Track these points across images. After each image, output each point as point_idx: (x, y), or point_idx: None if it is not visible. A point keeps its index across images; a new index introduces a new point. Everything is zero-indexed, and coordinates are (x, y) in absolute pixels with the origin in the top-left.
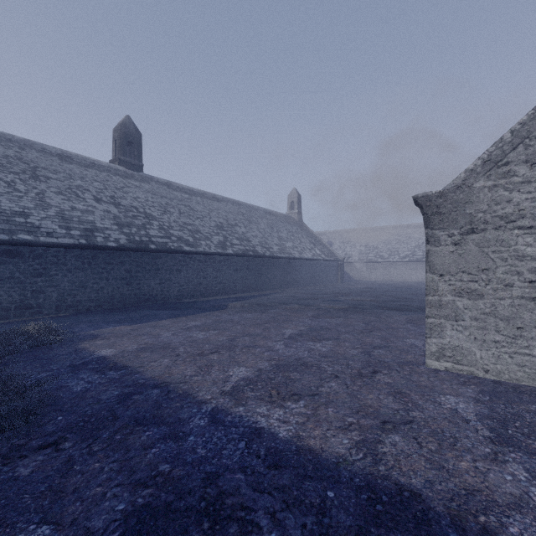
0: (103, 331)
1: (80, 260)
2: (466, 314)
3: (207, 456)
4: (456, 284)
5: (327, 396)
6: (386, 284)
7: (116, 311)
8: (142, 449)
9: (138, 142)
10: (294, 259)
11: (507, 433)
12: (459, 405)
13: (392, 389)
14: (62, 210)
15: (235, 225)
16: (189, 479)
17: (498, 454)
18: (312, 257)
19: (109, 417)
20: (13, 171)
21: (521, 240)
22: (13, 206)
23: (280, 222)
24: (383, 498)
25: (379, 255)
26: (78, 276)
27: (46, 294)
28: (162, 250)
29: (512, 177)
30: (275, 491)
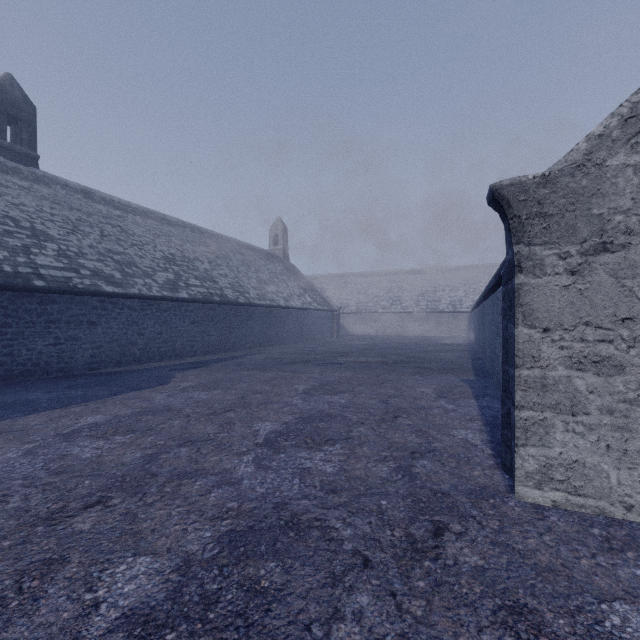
0: None
1: None
2: (593, 402)
3: None
4: (573, 346)
5: None
6: (389, 339)
7: None
8: None
9: (29, 120)
10: (278, 307)
11: None
12: None
13: (497, 599)
14: None
15: (195, 259)
16: None
17: None
18: (302, 306)
19: None
20: None
21: None
22: None
23: (261, 259)
24: None
25: (380, 304)
26: None
27: None
28: (58, 290)
29: None
30: None
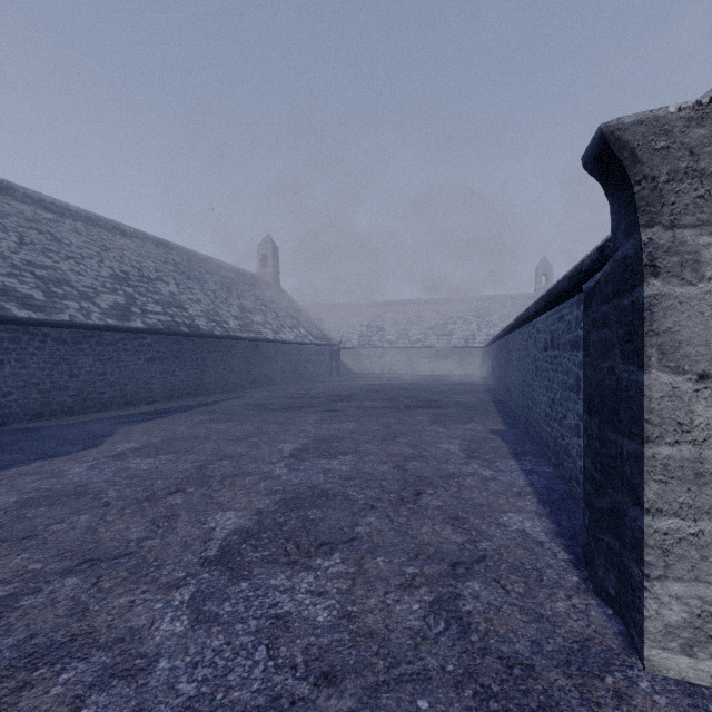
0: None
1: None
2: None
3: None
4: None
5: None
6: (396, 378)
7: None
8: None
9: None
10: (265, 341)
11: None
12: None
13: None
14: None
15: (157, 280)
16: None
17: None
18: (295, 339)
19: None
20: None
21: None
22: None
23: (245, 283)
24: None
25: (385, 338)
26: None
27: None
28: None
29: None
30: None
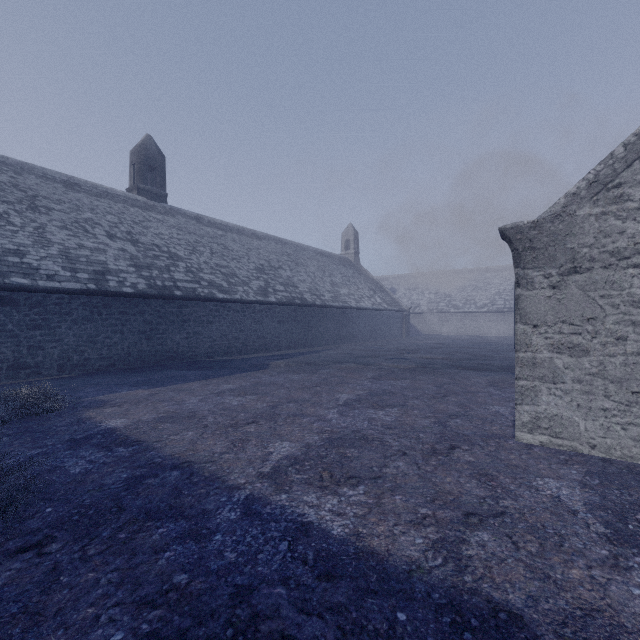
0: (114, 396)
1: (89, 309)
2: (567, 375)
3: (237, 563)
4: (553, 337)
5: (394, 479)
6: (460, 339)
7: (133, 371)
8: (153, 552)
9: (161, 167)
10: (350, 308)
11: (628, 529)
12: (562, 491)
13: (475, 470)
14: (66, 248)
15: (279, 268)
16: (213, 595)
17: (619, 558)
18: (372, 306)
19: (112, 508)
20: (7, 200)
21: (637, 282)
22: (6, 243)
23: (334, 264)
24: (472, 622)
25: (452, 304)
26: (86, 329)
27: (46, 351)
28: (189, 298)
29: (625, 203)
30: (328, 612)
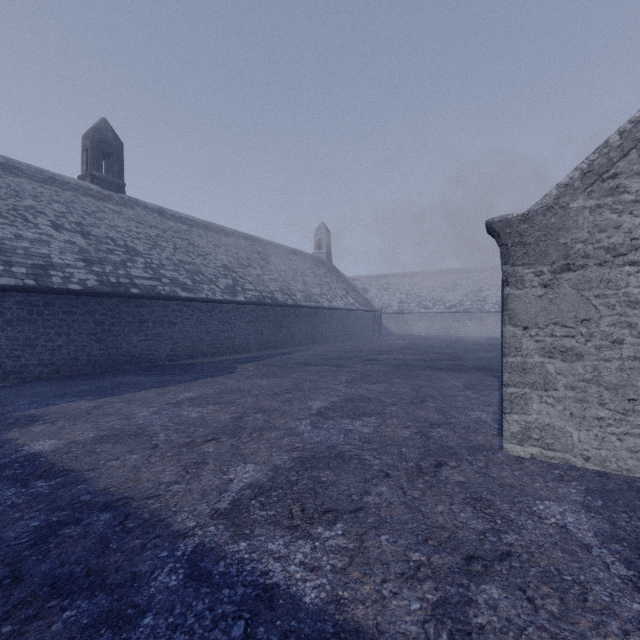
0: (50, 410)
1: (26, 308)
2: (560, 381)
3: None
4: (545, 340)
5: (377, 512)
6: (431, 339)
7: (80, 378)
8: None
9: (118, 154)
10: (322, 308)
11: None
12: (567, 518)
13: (468, 494)
14: None
15: (249, 266)
16: None
17: None
18: (345, 306)
19: (4, 580)
20: None
21: (634, 280)
22: None
23: (306, 263)
24: None
25: (422, 304)
26: (22, 331)
27: None
28: (148, 296)
29: (621, 195)
30: None
